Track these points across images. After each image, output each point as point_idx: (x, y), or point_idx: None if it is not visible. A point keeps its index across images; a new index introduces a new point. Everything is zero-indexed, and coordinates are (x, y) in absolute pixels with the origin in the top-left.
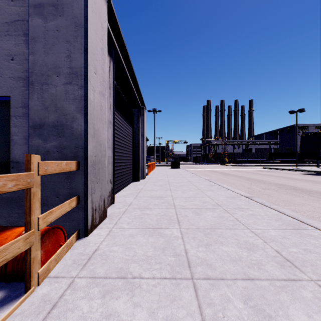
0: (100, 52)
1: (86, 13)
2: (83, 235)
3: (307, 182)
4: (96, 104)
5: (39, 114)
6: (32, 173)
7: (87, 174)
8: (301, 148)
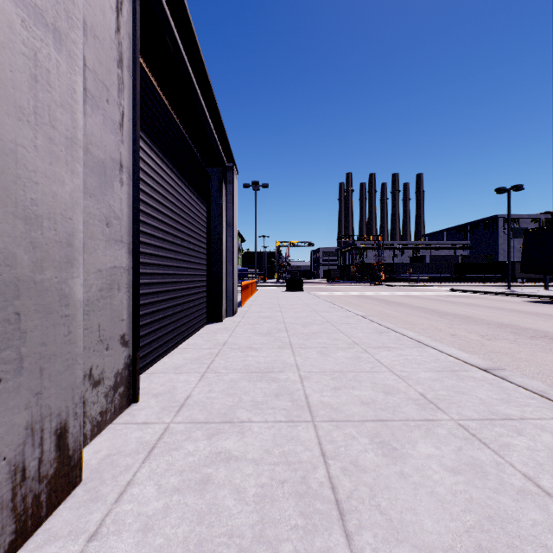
0: None
1: None
2: None
3: None
4: None
5: None
6: None
7: None
8: (524, 254)
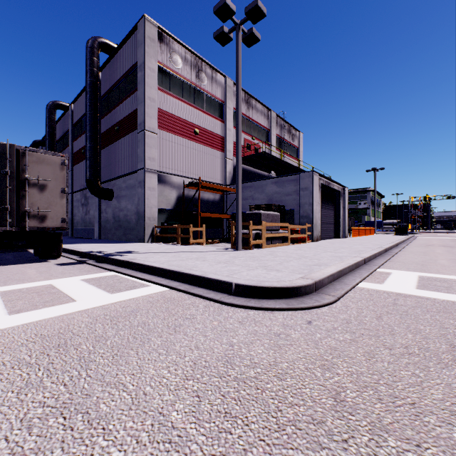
0: (316, 194)
1: (313, 189)
2: (312, 242)
3: None
4: (315, 209)
5: (302, 213)
6: (306, 226)
7: (313, 227)
8: None
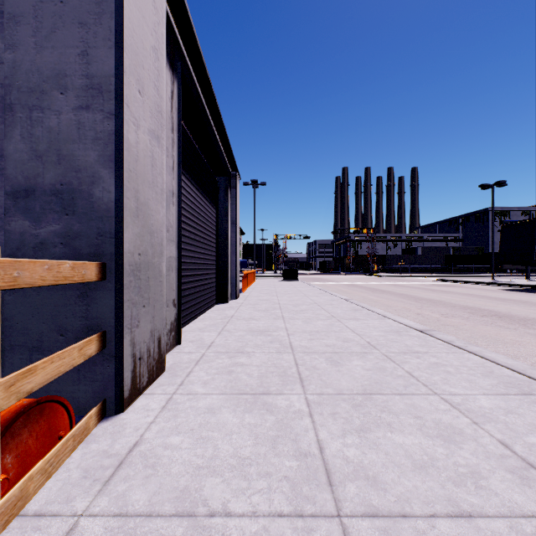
0: (150, 55)
1: None
2: (112, 410)
3: (516, 304)
4: (141, 152)
5: (25, 168)
6: None
7: (122, 289)
8: (501, 246)
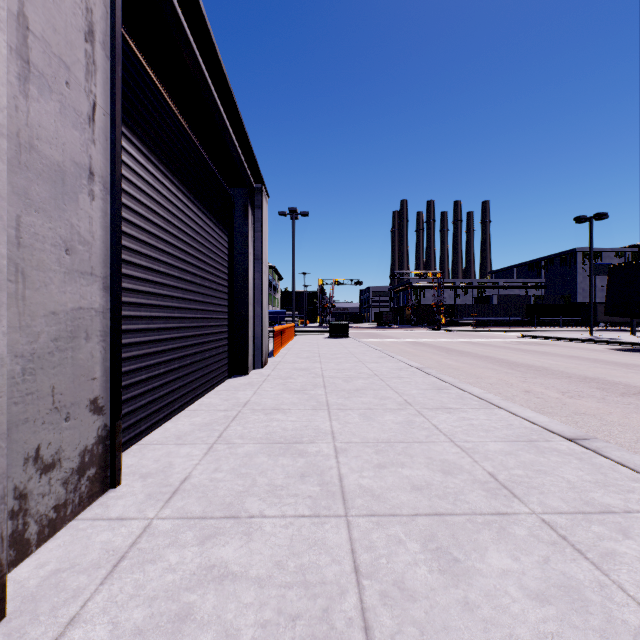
0: None
1: None
2: None
3: None
4: None
5: None
6: None
7: None
8: (609, 293)
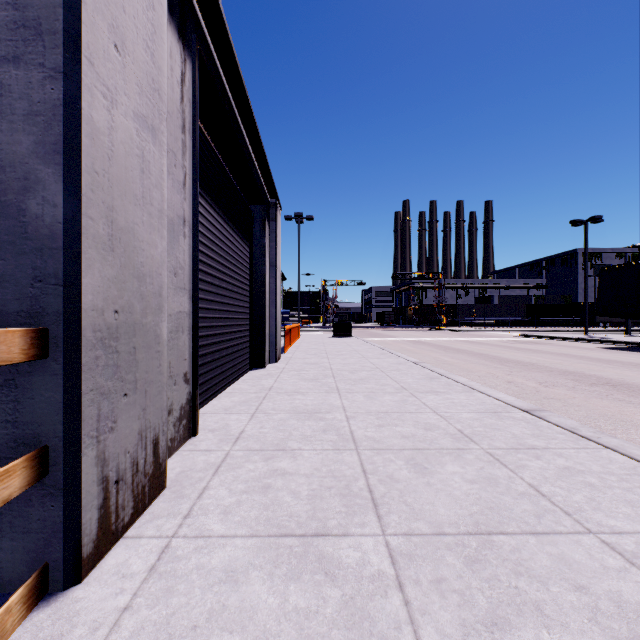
0: None
1: None
2: (60, 583)
3: (626, 368)
4: (119, 145)
5: None
6: None
7: (78, 373)
8: (600, 295)
